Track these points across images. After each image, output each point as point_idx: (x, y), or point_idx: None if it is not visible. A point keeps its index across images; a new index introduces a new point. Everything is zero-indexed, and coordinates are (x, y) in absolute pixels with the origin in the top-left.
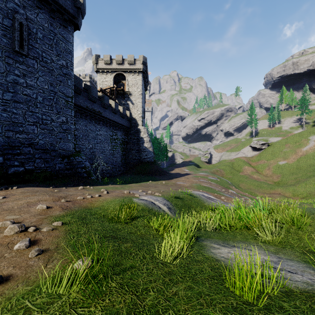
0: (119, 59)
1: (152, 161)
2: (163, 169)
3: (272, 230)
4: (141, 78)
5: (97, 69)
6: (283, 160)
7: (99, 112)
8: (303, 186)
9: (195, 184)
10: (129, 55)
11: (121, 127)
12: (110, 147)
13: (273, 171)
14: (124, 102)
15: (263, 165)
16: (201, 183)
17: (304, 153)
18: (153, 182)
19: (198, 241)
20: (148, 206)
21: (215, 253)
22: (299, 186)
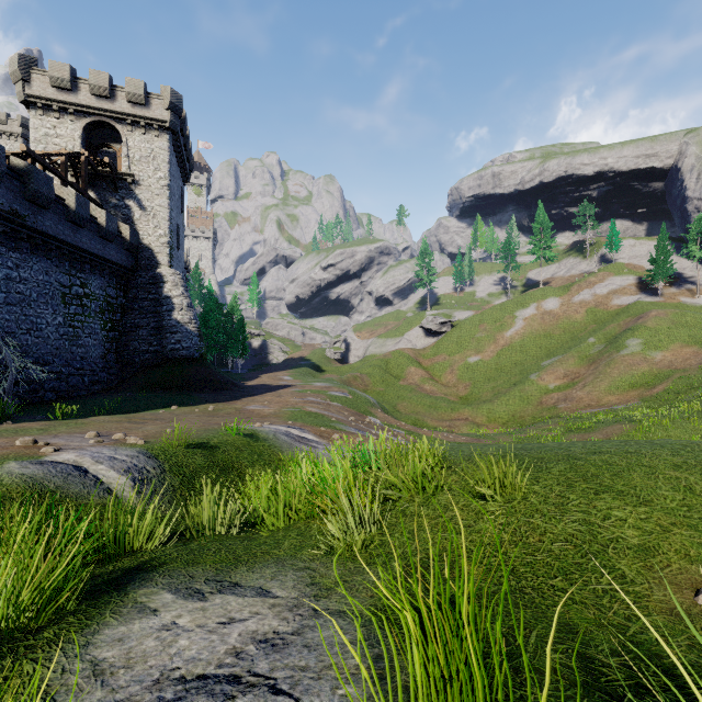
0: (100, 84)
1: (195, 356)
2: (224, 376)
3: (374, 511)
4: (168, 146)
5: (26, 96)
6: (476, 354)
7: (13, 214)
8: (504, 402)
9: (289, 409)
10: (130, 78)
11: (102, 265)
12: (62, 317)
13: (459, 376)
14: (117, 200)
15: (442, 364)
16: (306, 405)
17: (508, 341)
18: (180, 410)
19: (118, 592)
20: (41, 485)
21: (98, 645)
22: (497, 402)
